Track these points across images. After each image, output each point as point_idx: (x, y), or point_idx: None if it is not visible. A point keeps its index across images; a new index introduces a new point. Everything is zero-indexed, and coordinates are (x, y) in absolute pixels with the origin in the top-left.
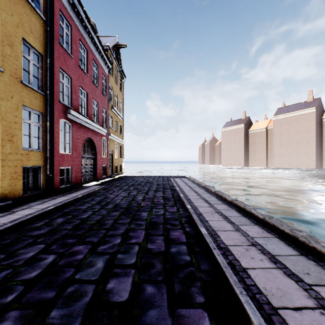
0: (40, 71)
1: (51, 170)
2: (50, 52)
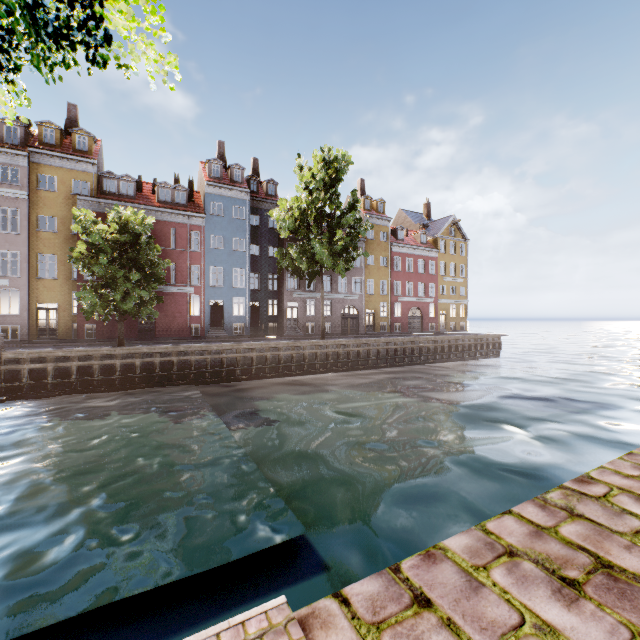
0: (387, 286)
1: (390, 324)
2: (390, 277)
